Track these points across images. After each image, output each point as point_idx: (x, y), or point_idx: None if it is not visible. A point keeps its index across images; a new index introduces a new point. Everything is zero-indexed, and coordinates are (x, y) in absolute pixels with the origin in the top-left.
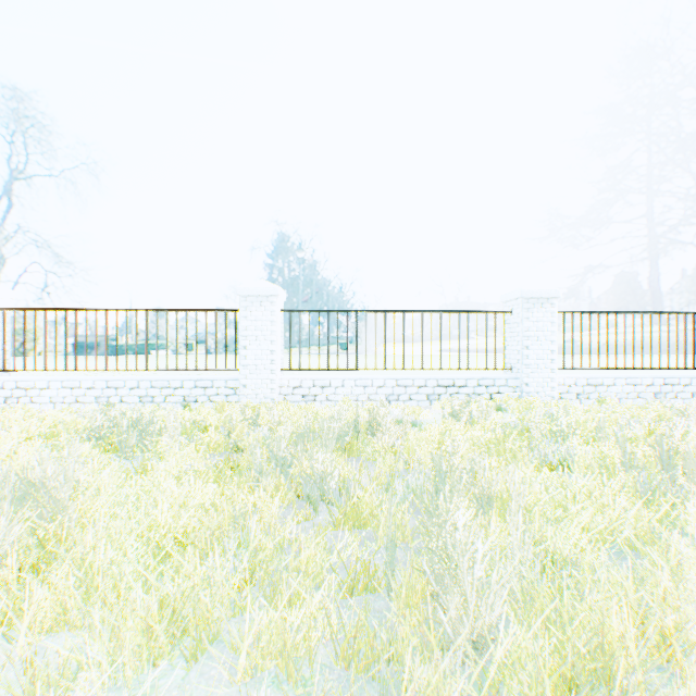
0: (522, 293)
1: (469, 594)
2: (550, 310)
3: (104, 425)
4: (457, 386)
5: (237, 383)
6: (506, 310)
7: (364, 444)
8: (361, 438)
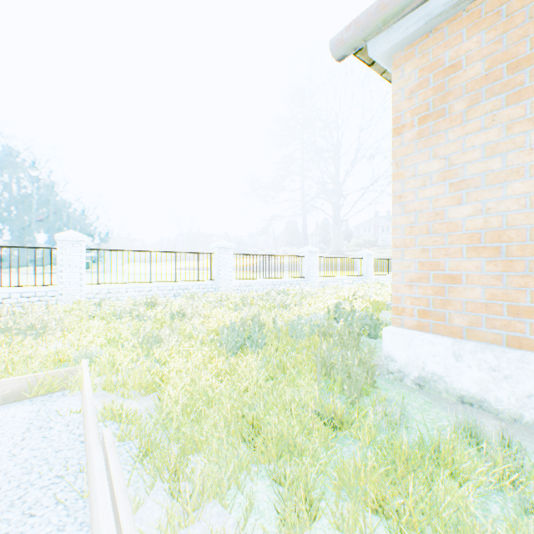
0: (218, 245)
1: (189, 317)
2: (230, 253)
3: (0, 315)
4: (189, 289)
5: (55, 293)
6: (212, 252)
7: (152, 310)
8: (149, 309)
